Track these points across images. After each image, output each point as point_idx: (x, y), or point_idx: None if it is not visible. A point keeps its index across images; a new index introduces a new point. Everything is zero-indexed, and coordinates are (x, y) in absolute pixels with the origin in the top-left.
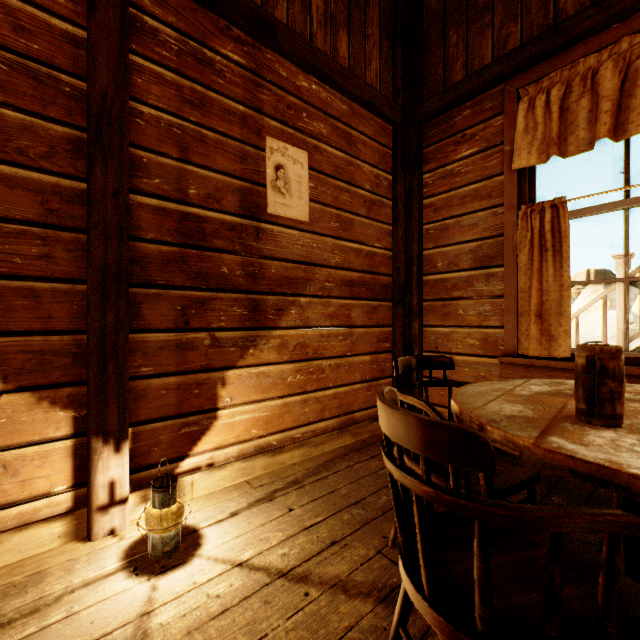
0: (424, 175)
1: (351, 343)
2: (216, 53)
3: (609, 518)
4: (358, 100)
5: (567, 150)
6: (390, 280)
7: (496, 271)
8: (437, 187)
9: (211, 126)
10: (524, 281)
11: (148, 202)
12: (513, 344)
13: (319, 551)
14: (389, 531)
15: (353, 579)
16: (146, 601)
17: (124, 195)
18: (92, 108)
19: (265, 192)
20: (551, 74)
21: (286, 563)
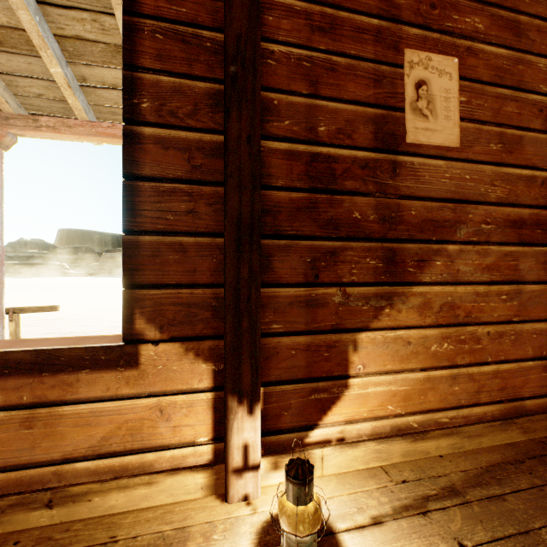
0: None
1: (519, 305)
2: None
3: None
4: None
5: None
6: None
7: None
8: None
9: (341, 51)
10: None
11: (278, 147)
12: None
13: None
14: None
15: None
16: None
17: (256, 140)
18: (228, 54)
19: (403, 117)
20: None
21: None
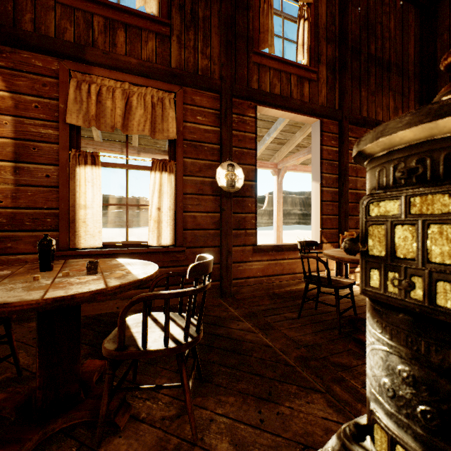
0: None
1: None
2: None
3: None
4: None
5: None
6: None
7: None
8: None
9: None
10: None
11: (349, 191)
12: None
13: None
14: None
15: None
16: None
17: (348, 191)
18: (343, 170)
19: None
20: None
21: None
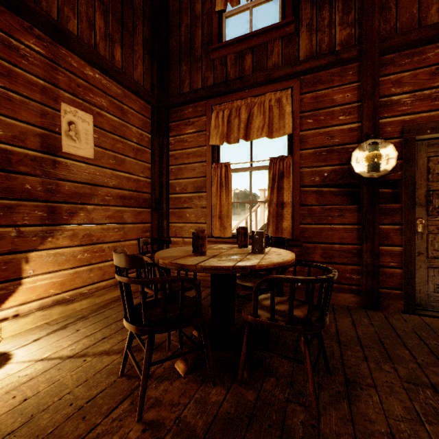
0: (170, 138)
1: (124, 233)
2: (21, 43)
3: (179, 277)
4: (128, 88)
5: (230, 141)
6: (150, 196)
7: (203, 194)
8: (176, 146)
9: (17, 91)
10: (215, 200)
11: None
12: (210, 231)
13: (95, 343)
14: None
15: (113, 349)
16: None
17: None
18: None
19: (61, 138)
20: (224, 103)
21: (73, 352)
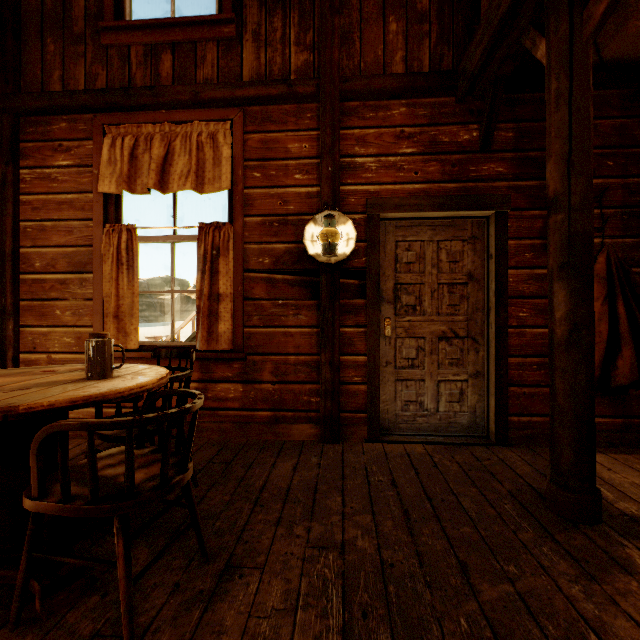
0: (22, 170)
1: None
2: None
3: None
4: None
5: (137, 189)
6: None
7: (89, 277)
8: (36, 186)
9: None
10: (109, 287)
11: None
12: None
13: None
14: None
15: None
16: None
17: None
18: None
19: None
20: (125, 125)
21: None
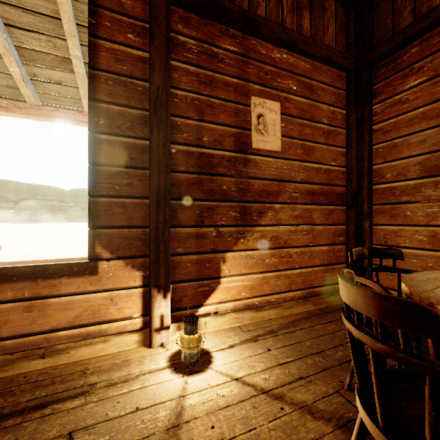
0: (374, 106)
1: (312, 237)
2: (219, 48)
3: None
4: (318, 58)
5: None
6: (344, 190)
7: None
8: (386, 114)
9: (216, 96)
10: None
11: (180, 148)
12: None
13: (290, 381)
14: (345, 378)
15: (316, 406)
16: (182, 389)
17: (168, 146)
18: (152, 97)
19: (250, 134)
20: None
21: (267, 385)
